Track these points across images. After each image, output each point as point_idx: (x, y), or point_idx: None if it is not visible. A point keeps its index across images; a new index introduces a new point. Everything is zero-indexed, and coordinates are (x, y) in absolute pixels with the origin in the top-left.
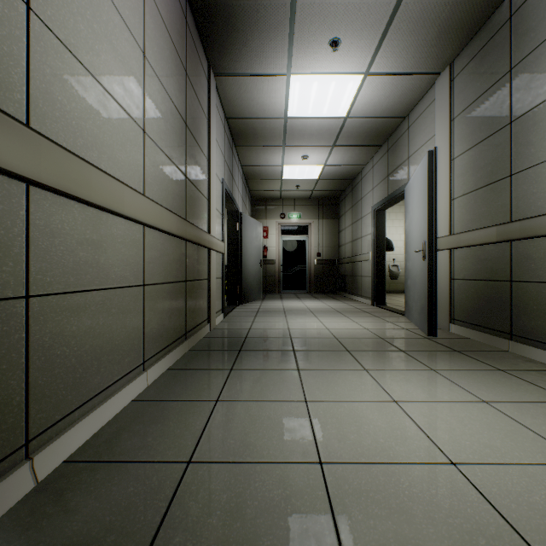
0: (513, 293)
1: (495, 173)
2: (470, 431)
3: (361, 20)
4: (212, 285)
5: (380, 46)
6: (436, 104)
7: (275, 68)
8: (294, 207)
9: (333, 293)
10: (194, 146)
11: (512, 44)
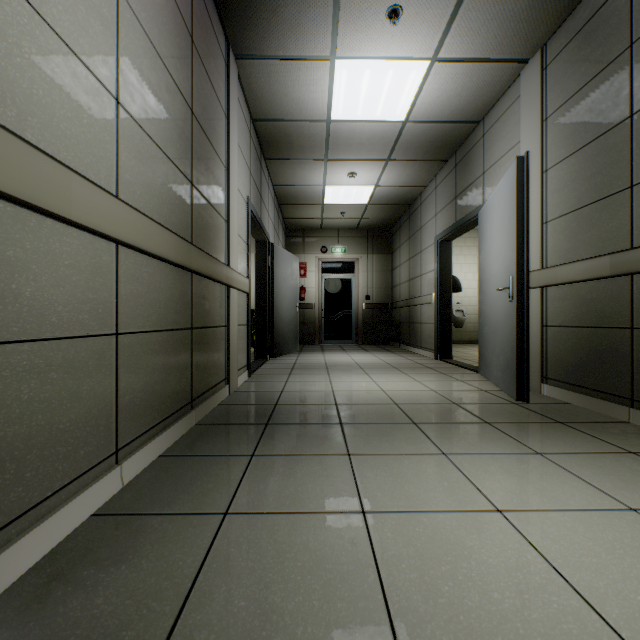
0: (635, 344)
1: (607, 185)
2: (634, 571)
3: None
4: (231, 334)
5: (453, 19)
6: (522, 101)
7: (315, 49)
8: (338, 239)
9: (385, 343)
10: (206, 145)
11: (633, 10)
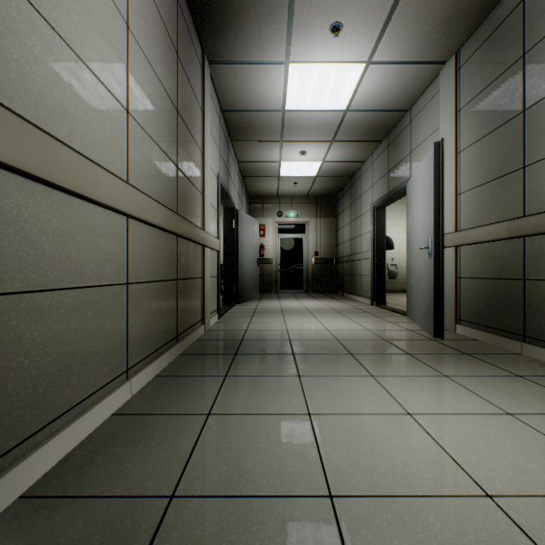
0: (526, 292)
1: (506, 165)
2: (500, 451)
3: (364, 2)
4: (206, 284)
5: (383, 32)
6: (440, 95)
7: (272, 56)
8: (292, 205)
9: (331, 292)
10: (187, 135)
11: (525, 28)
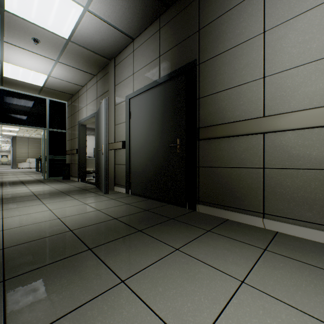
0: None
1: None
2: None
3: None
4: None
5: None
6: None
7: None
8: None
9: None
10: None
11: None
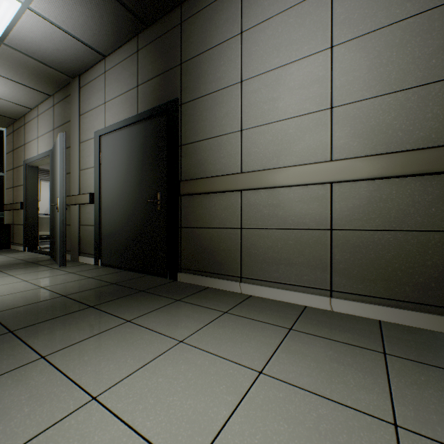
0: None
1: None
2: None
3: None
4: None
5: None
6: None
7: None
8: None
9: None
10: None
11: None
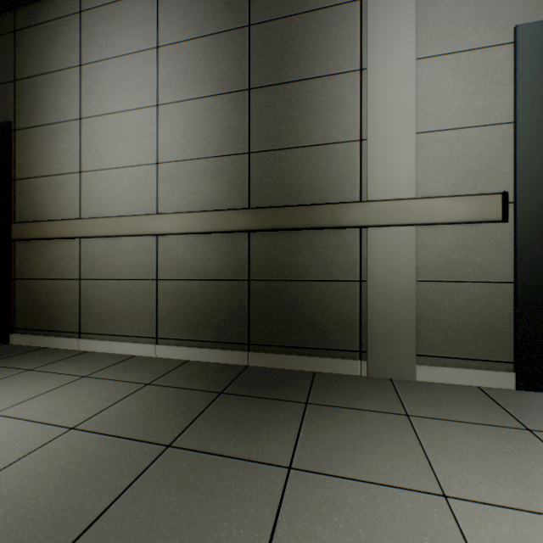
0: None
1: None
2: None
3: None
4: (376, 293)
5: None
6: None
7: None
8: None
9: None
10: (285, 93)
11: None
